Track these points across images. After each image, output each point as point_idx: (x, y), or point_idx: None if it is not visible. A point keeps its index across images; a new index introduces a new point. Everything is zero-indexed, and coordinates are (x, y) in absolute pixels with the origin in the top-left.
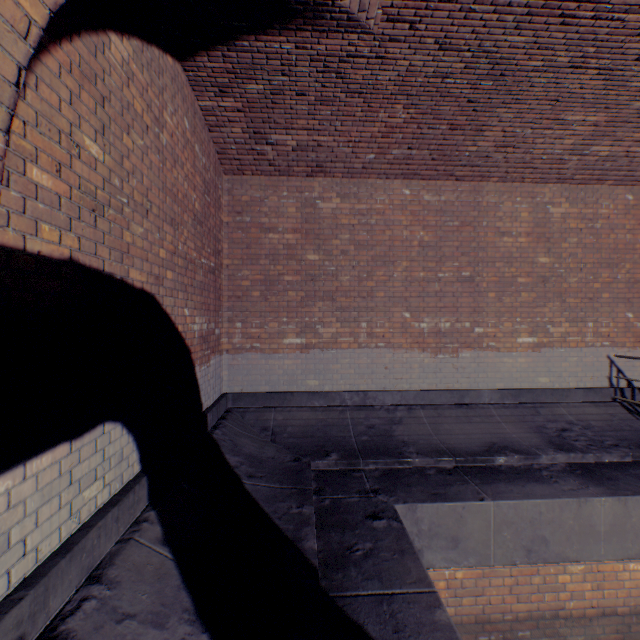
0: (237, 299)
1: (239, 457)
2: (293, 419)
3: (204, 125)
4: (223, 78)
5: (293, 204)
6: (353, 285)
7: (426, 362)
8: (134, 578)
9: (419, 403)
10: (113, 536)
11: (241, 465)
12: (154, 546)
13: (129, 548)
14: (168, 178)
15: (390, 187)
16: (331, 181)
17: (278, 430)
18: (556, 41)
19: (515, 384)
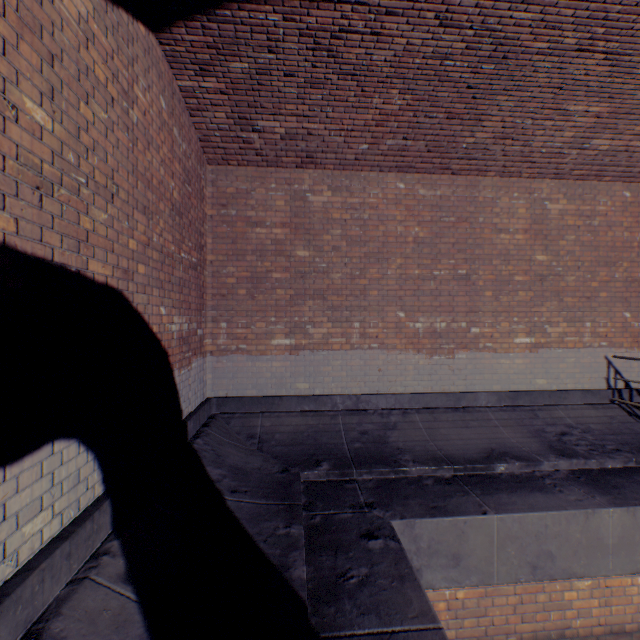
0: (222, 297)
1: (222, 469)
2: (282, 425)
3: (184, 108)
4: (204, 54)
5: (282, 197)
6: (345, 283)
7: (421, 364)
8: (85, 631)
9: (414, 407)
10: (63, 577)
11: (224, 478)
12: (114, 586)
13: (82, 591)
14: (140, 160)
15: (384, 180)
16: (322, 173)
17: (265, 437)
18: (564, 19)
19: (512, 386)
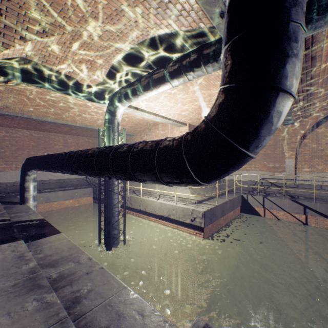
0: None
1: None
2: None
3: None
4: None
5: None
6: (11, 155)
7: None
8: None
9: None
10: None
11: None
12: None
13: None
14: None
15: (23, 131)
16: (3, 128)
17: None
18: None
19: (60, 178)
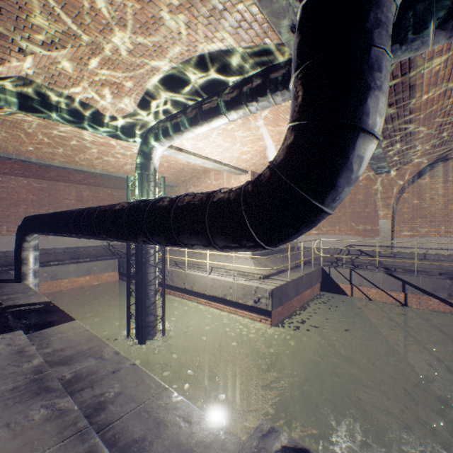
0: None
1: None
2: None
3: None
4: None
5: None
6: (0, 213)
7: None
8: None
9: None
10: None
11: None
12: None
13: None
14: None
15: (18, 179)
16: None
17: None
18: None
19: (71, 246)
